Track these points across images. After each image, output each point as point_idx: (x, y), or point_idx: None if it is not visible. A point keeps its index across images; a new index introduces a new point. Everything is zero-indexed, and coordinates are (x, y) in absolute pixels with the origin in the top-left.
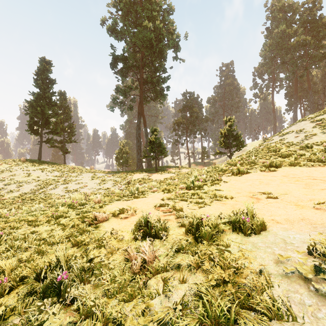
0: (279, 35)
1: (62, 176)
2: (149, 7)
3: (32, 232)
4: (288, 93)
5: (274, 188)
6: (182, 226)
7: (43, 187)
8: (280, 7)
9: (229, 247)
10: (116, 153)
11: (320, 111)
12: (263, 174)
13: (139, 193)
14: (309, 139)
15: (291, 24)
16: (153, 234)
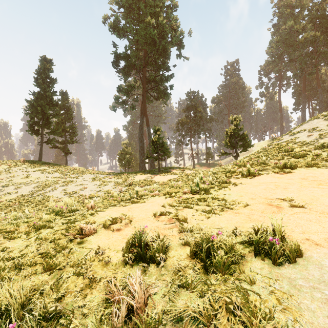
0: (287, 32)
1: (62, 177)
2: (152, 4)
3: (2, 248)
4: (295, 92)
5: (295, 193)
6: (186, 244)
7: (42, 188)
8: (287, 3)
9: (255, 285)
10: (119, 153)
11: None
12: (277, 176)
13: (138, 197)
14: (325, 138)
15: (299, 20)
16: (148, 256)
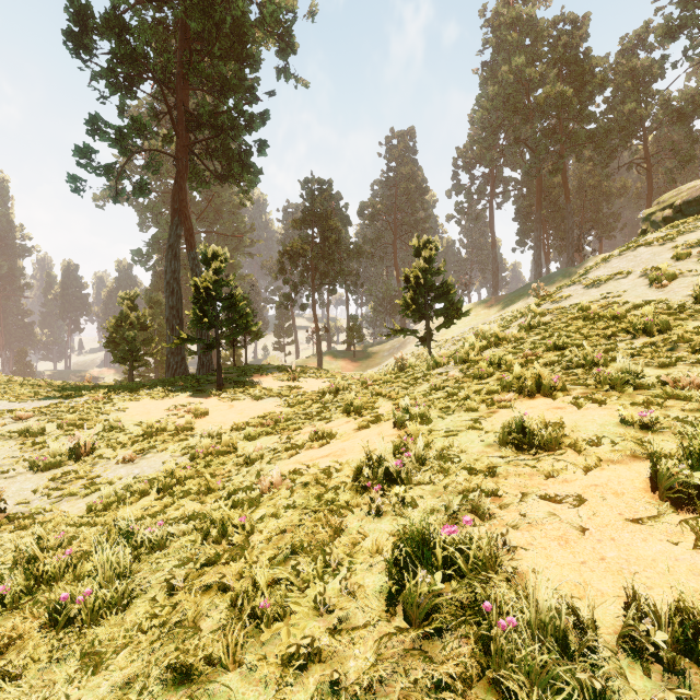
0: (513, 79)
1: None
2: None
3: None
4: (521, 208)
5: None
6: None
7: None
8: (512, 21)
9: None
10: (110, 326)
11: (672, 225)
12: None
13: None
14: None
15: (533, 60)
16: None
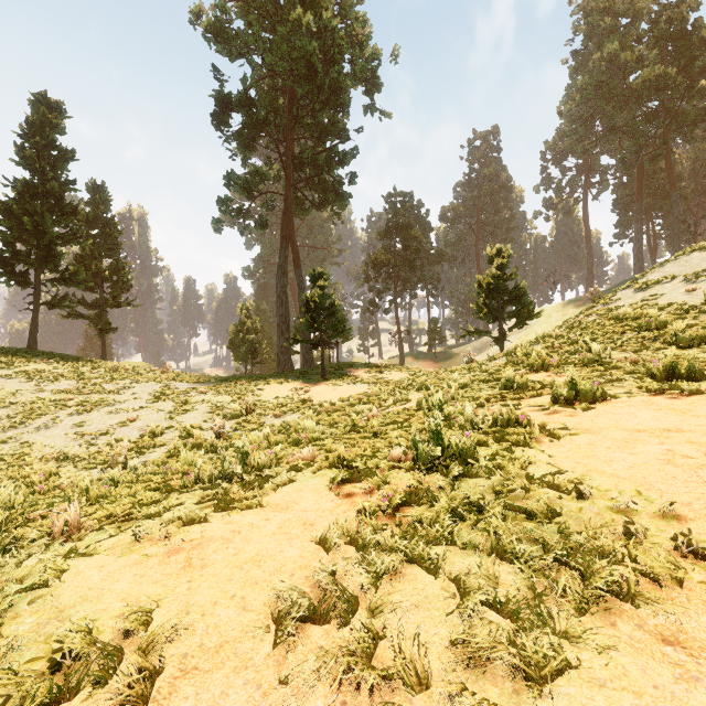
0: (605, 66)
1: (81, 391)
2: None
3: None
4: (620, 199)
5: None
6: None
7: (19, 422)
8: (605, 4)
9: None
10: (232, 331)
11: None
12: (667, 405)
13: (250, 471)
14: None
15: (631, 41)
16: None
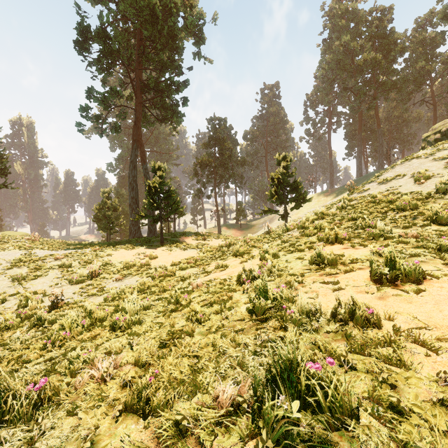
0: (342, 50)
1: None
2: None
3: None
4: (348, 132)
5: None
6: None
7: None
8: (342, 12)
9: None
10: (96, 209)
11: (435, 145)
12: None
13: (4, 417)
14: None
15: (356, 36)
16: None
